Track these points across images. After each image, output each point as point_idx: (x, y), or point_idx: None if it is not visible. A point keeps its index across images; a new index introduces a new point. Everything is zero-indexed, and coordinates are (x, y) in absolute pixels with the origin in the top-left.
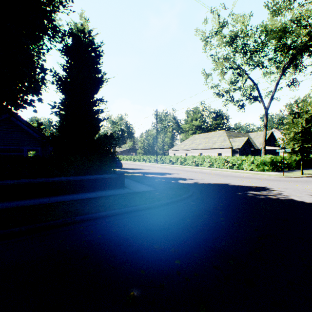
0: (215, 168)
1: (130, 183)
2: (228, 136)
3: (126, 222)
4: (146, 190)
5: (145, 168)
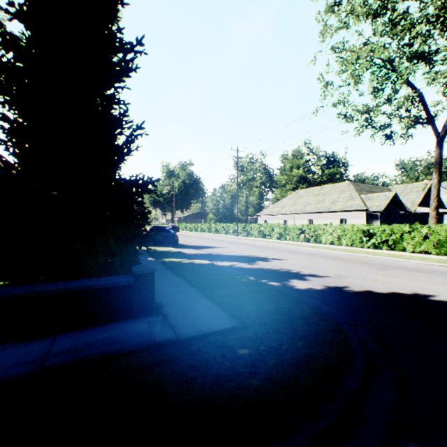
0: (344, 246)
1: (176, 291)
2: (357, 191)
3: None
4: (210, 328)
5: (218, 245)
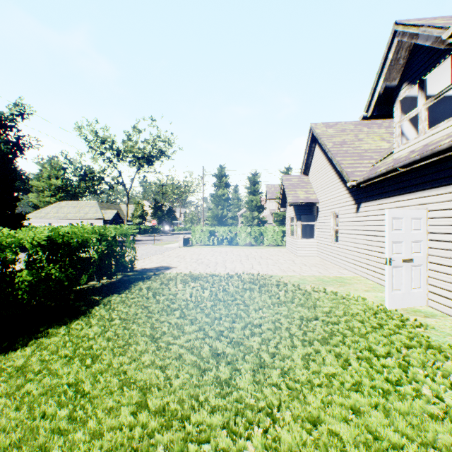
0: None
1: None
2: (101, 208)
3: None
4: None
5: None
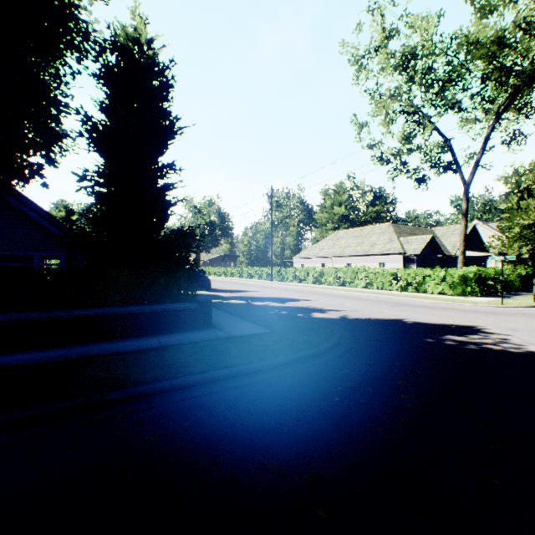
0: (375, 289)
1: (223, 318)
2: (397, 233)
3: (211, 403)
4: (251, 332)
5: (251, 289)
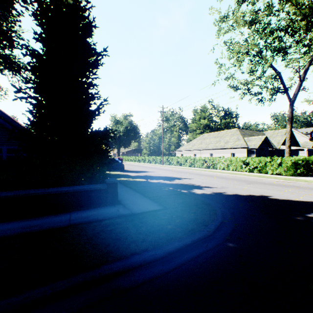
0: (231, 171)
1: (128, 194)
2: (242, 135)
3: None
4: (148, 209)
5: (150, 170)
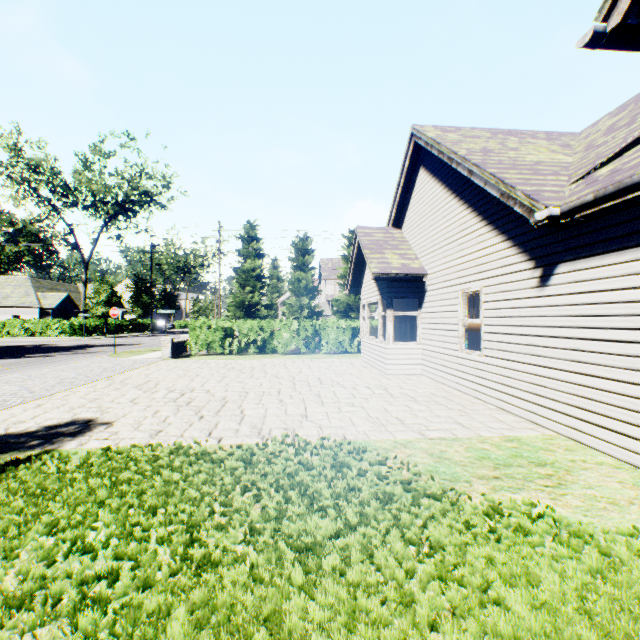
0: (5, 337)
1: None
2: (37, 288)
3: None
4: None
5: None
